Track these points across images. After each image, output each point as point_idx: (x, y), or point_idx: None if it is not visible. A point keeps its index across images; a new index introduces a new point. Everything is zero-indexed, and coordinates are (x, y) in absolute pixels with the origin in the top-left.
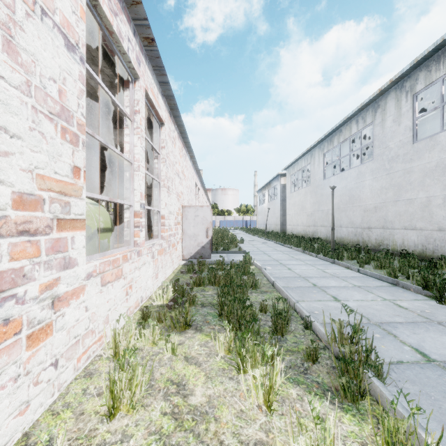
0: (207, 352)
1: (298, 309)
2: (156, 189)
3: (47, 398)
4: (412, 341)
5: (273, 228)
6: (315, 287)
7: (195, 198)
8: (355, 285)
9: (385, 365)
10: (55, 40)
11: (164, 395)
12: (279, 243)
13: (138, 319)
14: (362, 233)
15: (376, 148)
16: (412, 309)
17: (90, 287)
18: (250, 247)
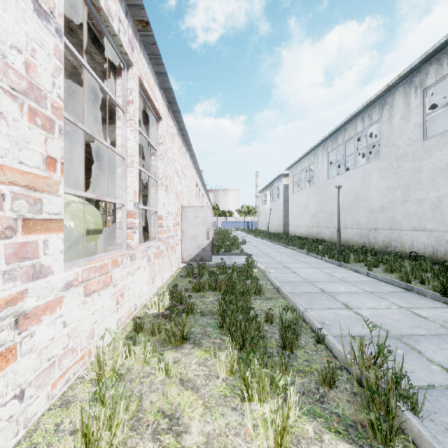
0: (206, 373)
1: (308, 319)
2: (153, 187)
3: (7, 440)
4: (440, 359)
5: (275, 229)
6: (323, 293)
7: (196, 198)
8: (366, 290)
9: (414, 391)
10: (20, 1)
11: (153, 433)
12: (281, 245)
13: (130, 331)
14: (368, 235)
15: (383, 146)
16: (432, 318)
17: (70, 298)
18: (252, 248)
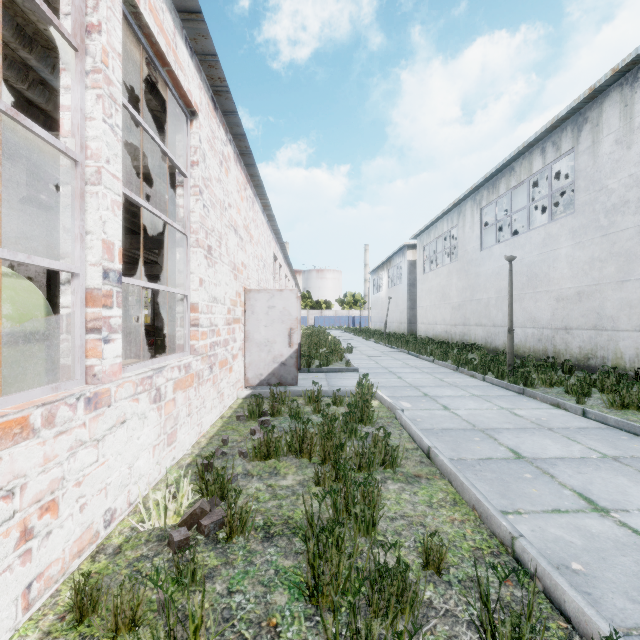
0: None
1: (534, 565)
2: (180, 249)
3: None
4: None
5: (395, 327)
6: (521, 461)
7: (274, 279)
8: (604, 454)
9: None
10: None
11: None
12: (409, 353)
13: (65, 608)
14: (552, 338)
15: (581, 191)
16: None
17: None
18: (364, 359)
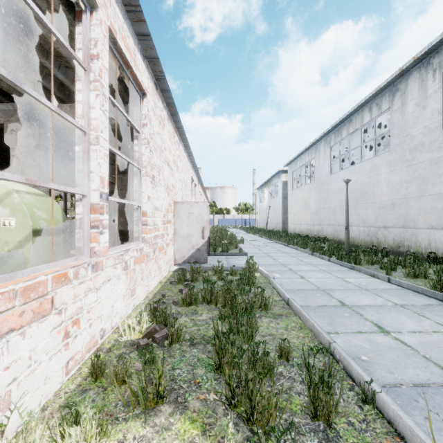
0: None
1: (339, 355)
2: (136, 178)
3: None
4: None
5: (274, 226)
6: (344, 307)
7: (191, 194)
8: (396, 303)
9: None
10: None
11: None
12: (282, 243)
13: (86, 375)
14: (376, 233)
15: (394, 136)
16: None
17: None
18: (251, 247)
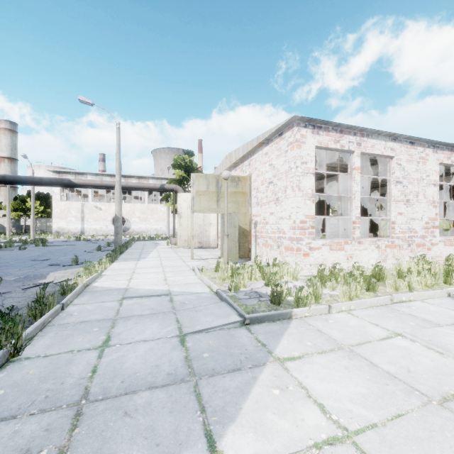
0: None
1: None
2: None
3: None
4: None
5: None
6: None
7: None
8: None
9: None
10: (431, 187)
11: None
12: None
13: None
14: None
15: None
16: None
17: (440, 244)
18: None
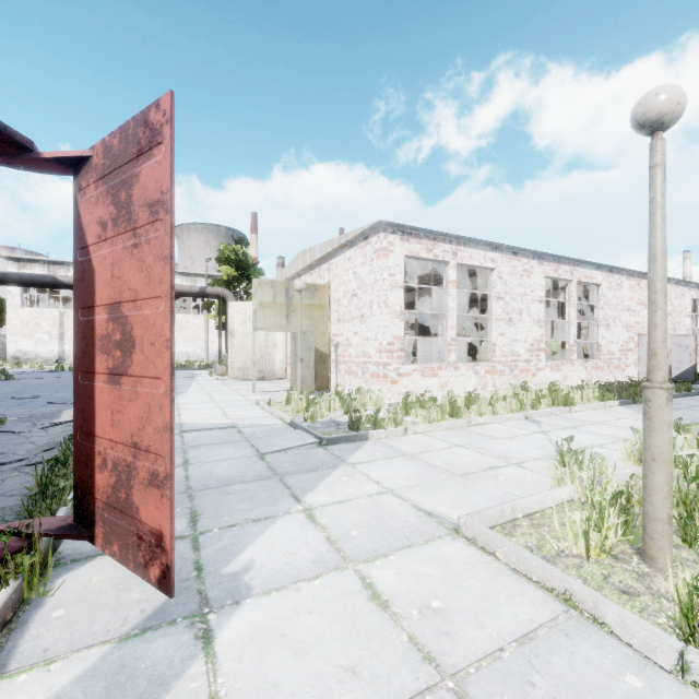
0: None
1: None
2: (595, 327)
3: None
4: (696, 408)
5: None
6: None
7: None
8: None
9: None
10: (537, 304)
11: None
12: None
13: None
14: None
15: None
16: None
17: (546, 370)
18: None
